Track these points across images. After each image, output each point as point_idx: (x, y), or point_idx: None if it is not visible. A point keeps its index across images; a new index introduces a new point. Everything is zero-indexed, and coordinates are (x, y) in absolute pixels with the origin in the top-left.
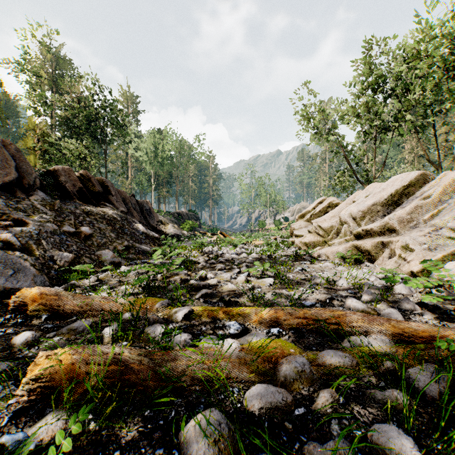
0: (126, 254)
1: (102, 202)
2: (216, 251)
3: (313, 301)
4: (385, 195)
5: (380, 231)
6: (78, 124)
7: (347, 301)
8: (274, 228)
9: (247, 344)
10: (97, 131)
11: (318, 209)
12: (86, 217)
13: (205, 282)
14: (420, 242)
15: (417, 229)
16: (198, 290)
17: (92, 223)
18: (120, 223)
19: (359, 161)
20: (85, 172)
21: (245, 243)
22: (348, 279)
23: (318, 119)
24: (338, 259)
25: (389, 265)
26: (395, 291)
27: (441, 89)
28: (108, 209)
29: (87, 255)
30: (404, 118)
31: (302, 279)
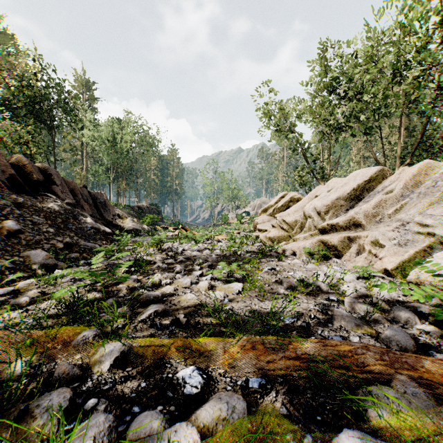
0: (66, 254)
1: (43, 193)
2: (176, 247)
3: (294, 316)
4: (348, 190)
5: (346, 225)
6: (20, 105)
7: (336, 314)
8: (236, 222)
9: (212, 441)
10: (45, 115)
11: (280, 203)
12: (15, 209)
13: (157, 293)
14: (389, 238)
15: (384, 224)
16: (147, 304)
17: (22, 217)
18: (63, 217)
19: (315, 158)
20: (21, 157)
21: (208, 238)
22: (325, 281)
23: (278, 116)
24: (304, 254)
25: (359, 262)
26: (378, 294)
27: (387, 94)
28: (49, 200)
29: (8, 257)
30: (356, 119)
31: (273, 281)
